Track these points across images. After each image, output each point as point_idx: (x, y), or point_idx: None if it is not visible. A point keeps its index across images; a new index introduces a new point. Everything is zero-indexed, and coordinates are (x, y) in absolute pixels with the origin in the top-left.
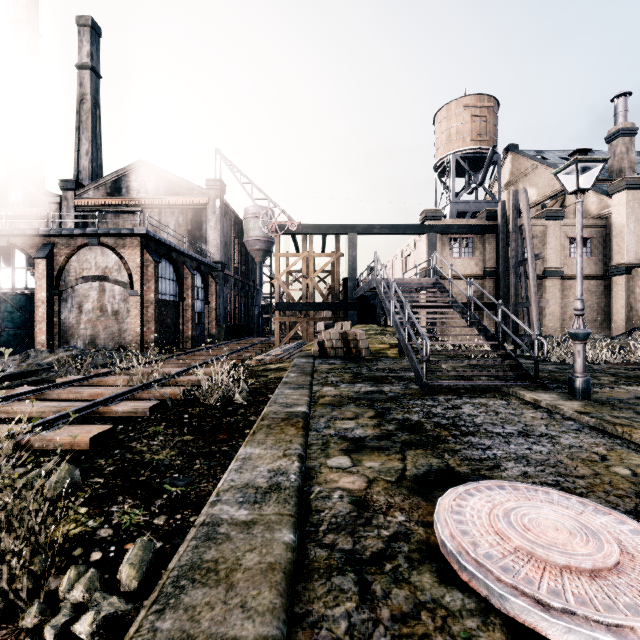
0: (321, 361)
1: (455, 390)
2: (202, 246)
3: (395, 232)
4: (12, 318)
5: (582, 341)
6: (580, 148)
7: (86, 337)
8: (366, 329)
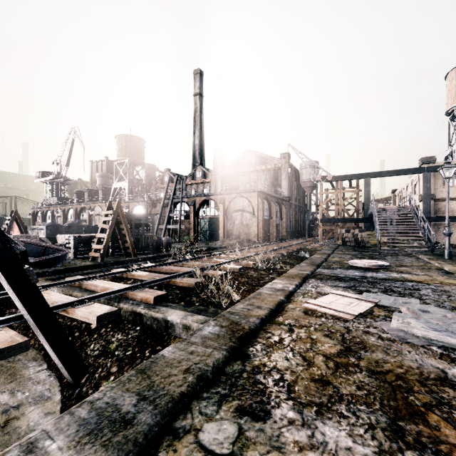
0: (342, 246)
1: (393, 255)
2: (278, 189)
3: (397, 174)
4: (211, 227)
5: (447, 236)
6: (446, 162)
7: (236, 235)
8: (373, 233)
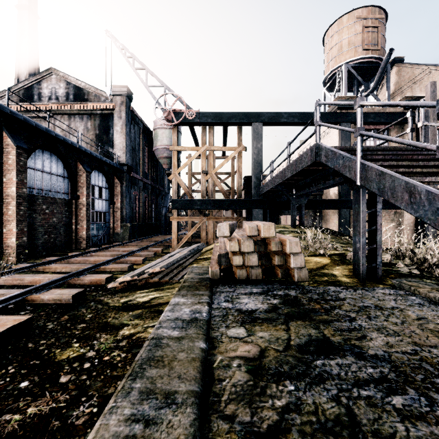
0: (224, 301)
1: None
2: (109, 149)
3: (304, 121)
4: None
5: None
6: None
7: None
8: (279, 231)
